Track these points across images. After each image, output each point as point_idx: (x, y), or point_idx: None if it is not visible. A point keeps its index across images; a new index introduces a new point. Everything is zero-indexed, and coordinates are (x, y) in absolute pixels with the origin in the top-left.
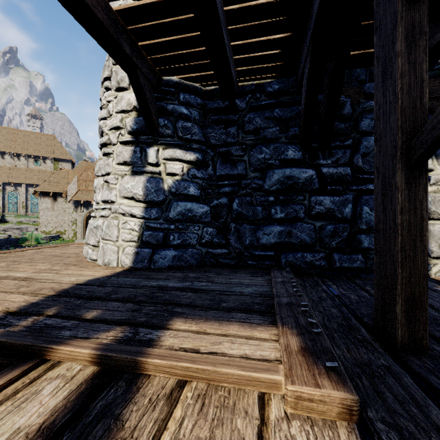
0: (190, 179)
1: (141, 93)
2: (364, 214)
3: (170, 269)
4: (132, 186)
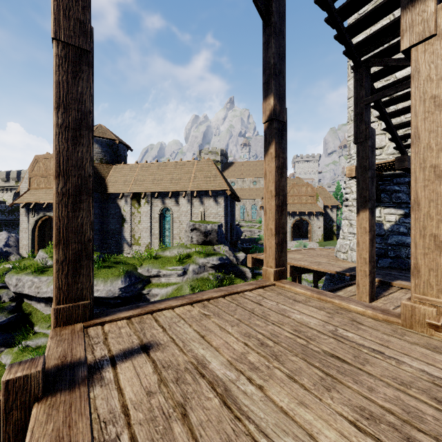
0: (400, 223)
1: None
2: None
3: (388, 268)
4: None
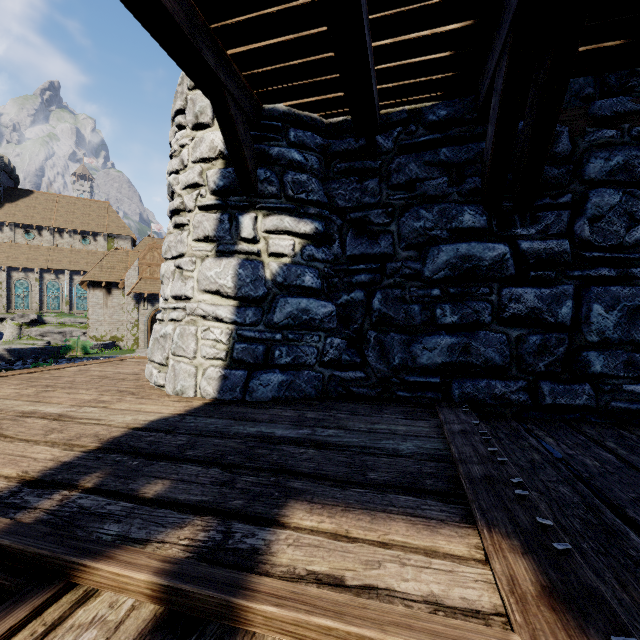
0: (305, 261)
1: (231, 129)
2: (595, 317)
3: (275, 402)
4: (217, 274)
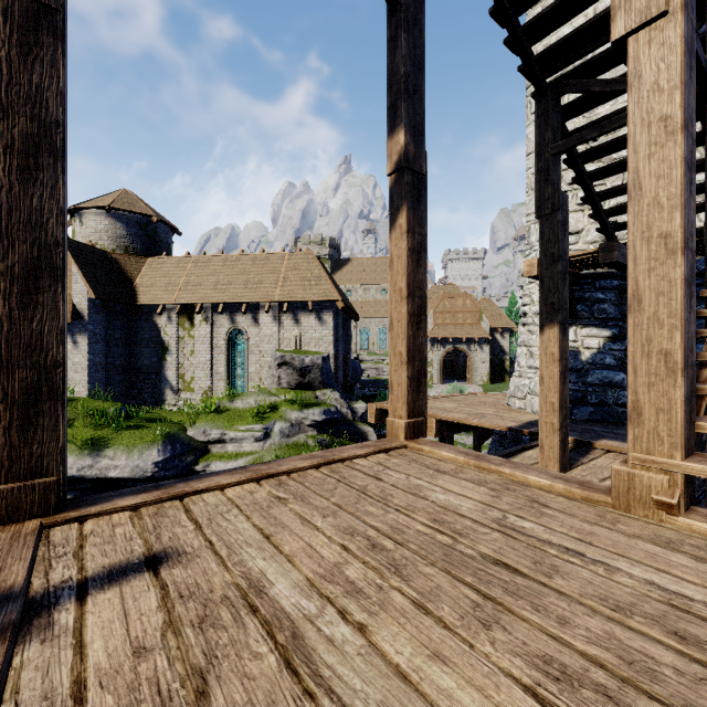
0: (605, 351)
1: None
2: None
3: (588, 421)
4: None
